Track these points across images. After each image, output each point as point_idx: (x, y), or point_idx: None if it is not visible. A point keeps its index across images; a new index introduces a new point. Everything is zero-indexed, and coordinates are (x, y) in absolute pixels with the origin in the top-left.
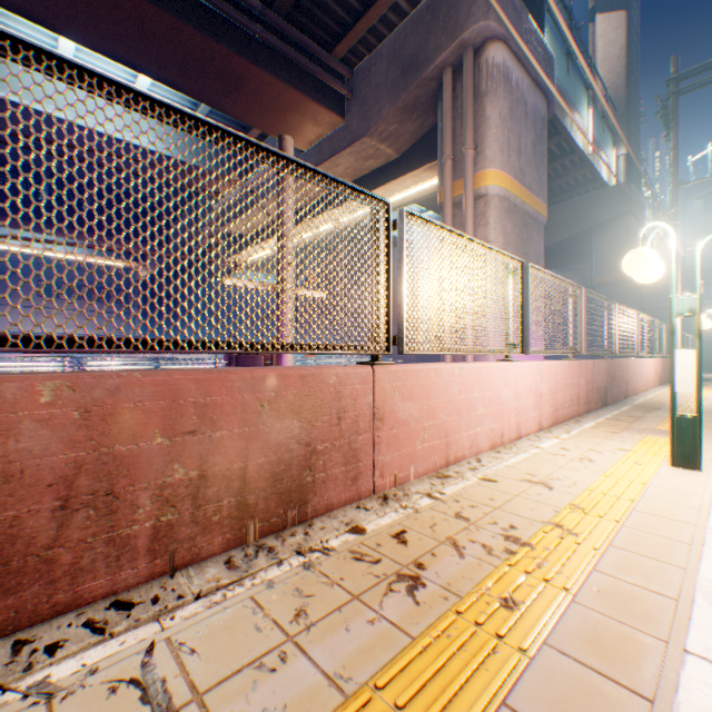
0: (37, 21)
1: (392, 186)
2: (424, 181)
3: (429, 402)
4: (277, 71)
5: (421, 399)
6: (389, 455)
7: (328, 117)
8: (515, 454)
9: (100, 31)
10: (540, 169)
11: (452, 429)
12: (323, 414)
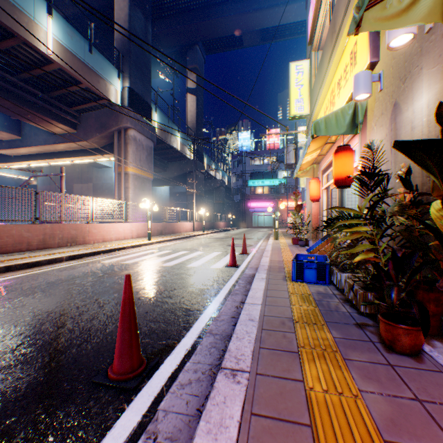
0: None
1: (98, 157)
2: (112, 158)
3: (100, 230)
4: (48, 114)
5: (98, 229)
6: (92, 238)
7: (70, 129)
8: (121, 241)
9: None
10: (150, 163)
11: (106, 235)
12: (80, 230)
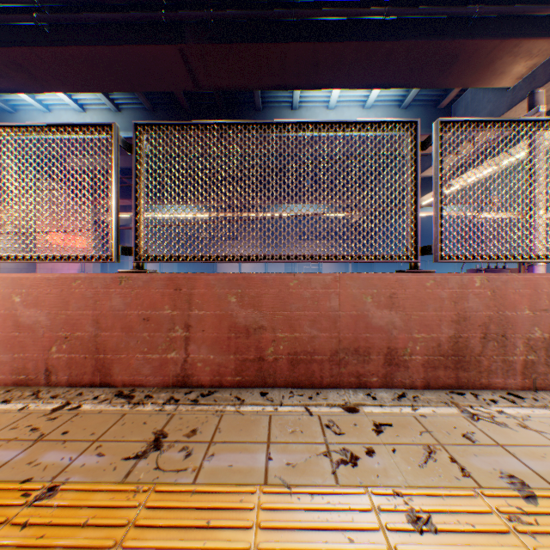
0: (329, 88)
1: None
2: None
3: None
4: (490, 33)
5: None
6: None
7: (545, 45)
8: None
9: (360, 76)
10: None
11: None
12: None
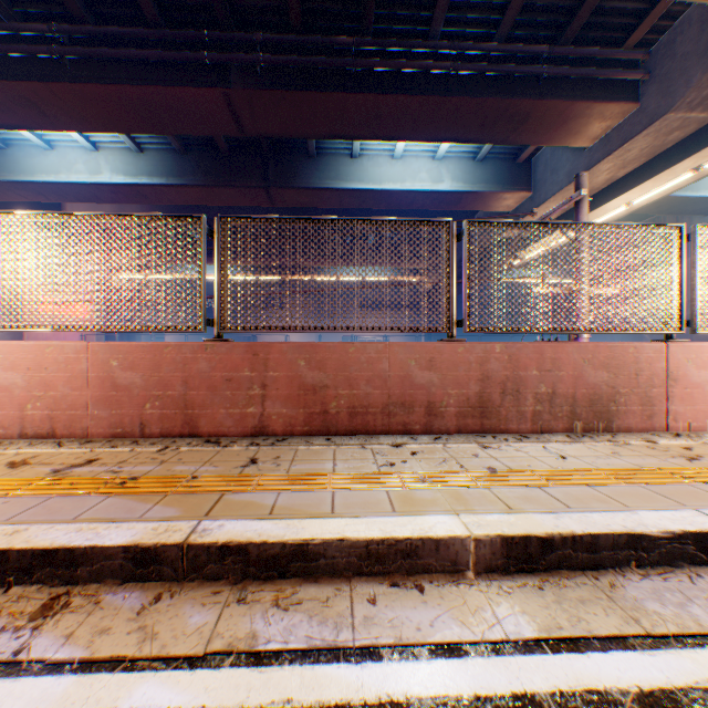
0: (393, 140)
1: (707, 151)
2: None
3: None
4: (561, 94)
5: None
6: (681, 407)
7: (617, 109)
8: None
9: (428, 129)
10: None
11: None
12: (622, 371)
